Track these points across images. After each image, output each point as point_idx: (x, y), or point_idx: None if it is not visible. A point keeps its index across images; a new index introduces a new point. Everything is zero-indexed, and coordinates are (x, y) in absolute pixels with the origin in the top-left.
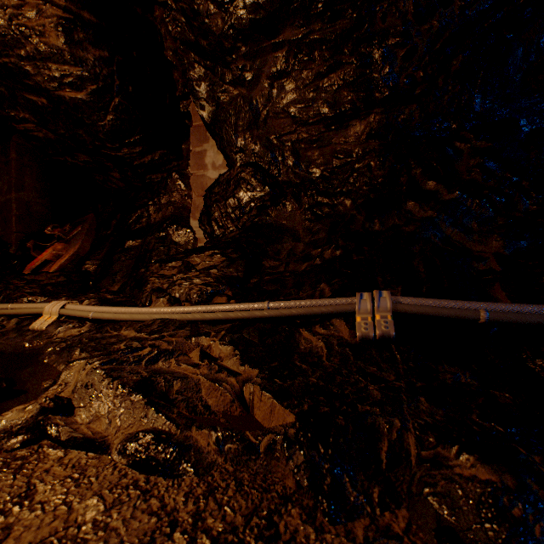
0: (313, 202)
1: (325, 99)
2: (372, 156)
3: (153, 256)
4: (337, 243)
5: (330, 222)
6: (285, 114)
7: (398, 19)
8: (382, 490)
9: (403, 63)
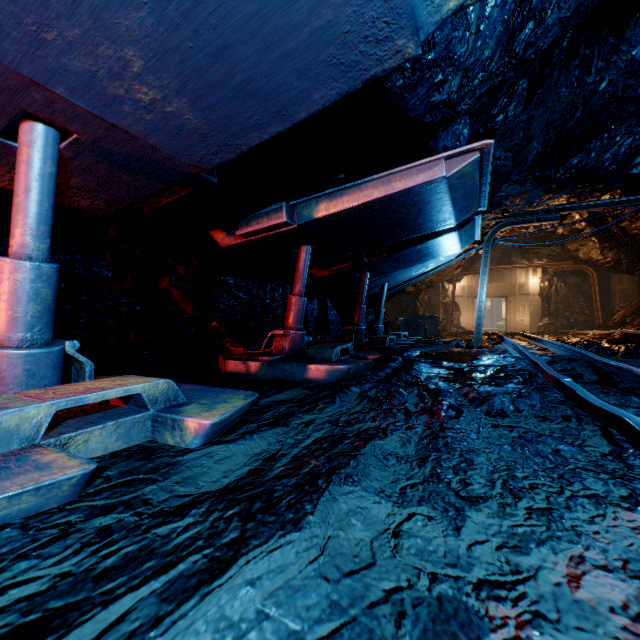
0: None
1: None
2: None
3: None
4: None
5: None
6: None
7: None
8: None
9: None
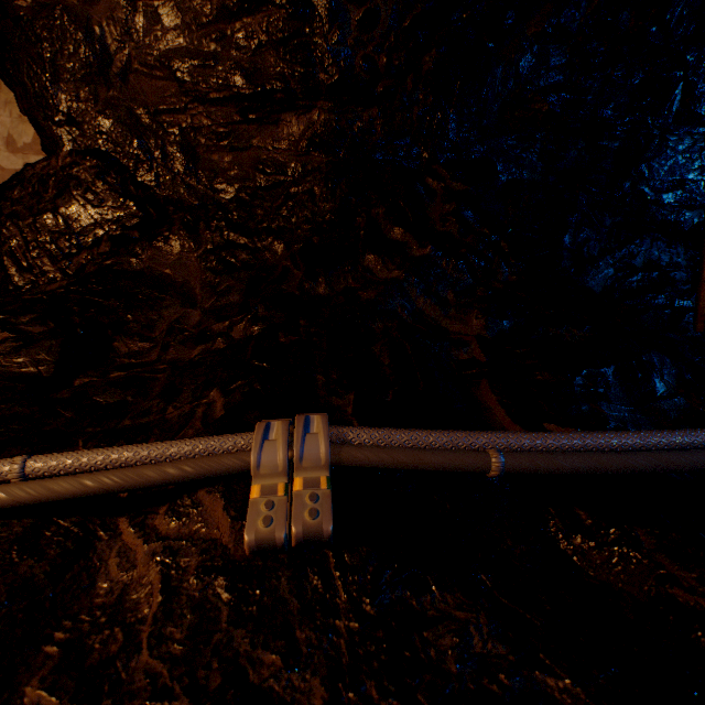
0: (221, 241)
1: (237, 61)
2: (317, 178)
3: None
4: (256, 312)
5: (249, 276)
6: (164, 71)
7: None
8: None
9: (360, 33)
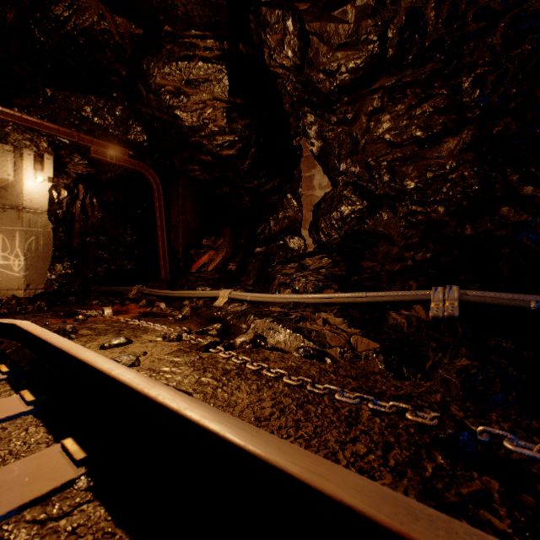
0: (407, 211)
1: (417, 125)
2: (465, 167)
3: (275, 259)
4: (428, 247)
5: (423, 228)
6: (380, 140)
7: (485, 51)
8: (422, 376)
9: (493, 85)
